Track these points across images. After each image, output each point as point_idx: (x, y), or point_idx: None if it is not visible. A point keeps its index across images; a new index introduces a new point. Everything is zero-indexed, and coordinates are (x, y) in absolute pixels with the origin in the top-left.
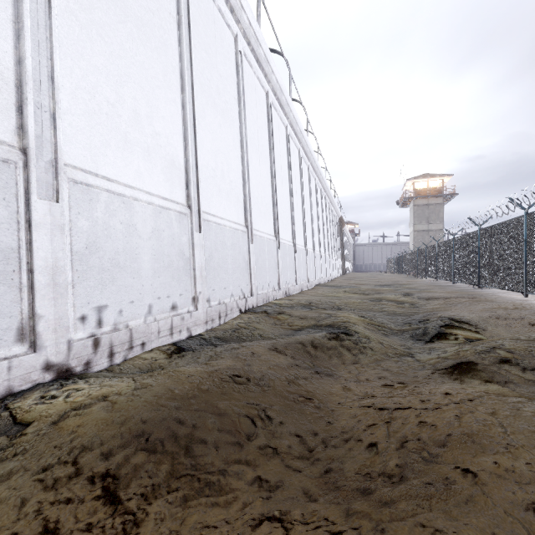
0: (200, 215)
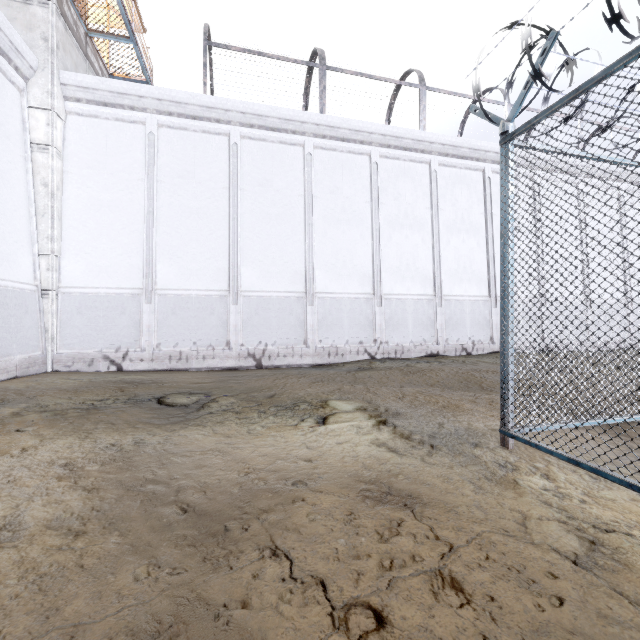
0: (590, 301)
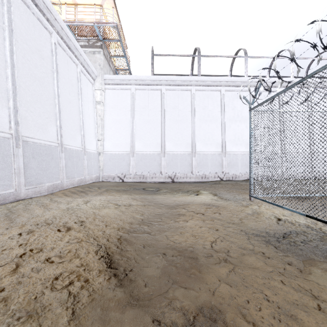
0: None
